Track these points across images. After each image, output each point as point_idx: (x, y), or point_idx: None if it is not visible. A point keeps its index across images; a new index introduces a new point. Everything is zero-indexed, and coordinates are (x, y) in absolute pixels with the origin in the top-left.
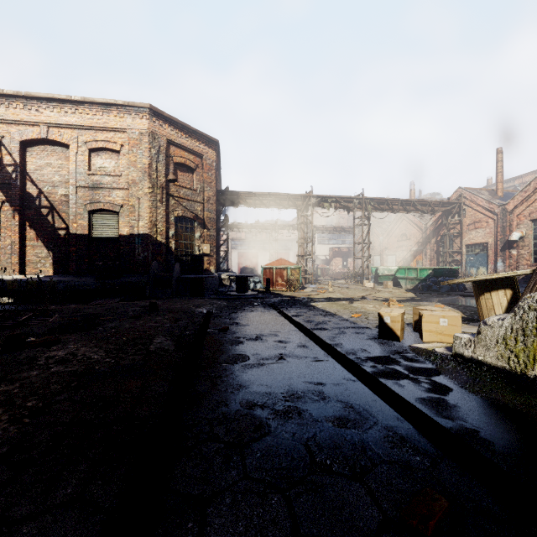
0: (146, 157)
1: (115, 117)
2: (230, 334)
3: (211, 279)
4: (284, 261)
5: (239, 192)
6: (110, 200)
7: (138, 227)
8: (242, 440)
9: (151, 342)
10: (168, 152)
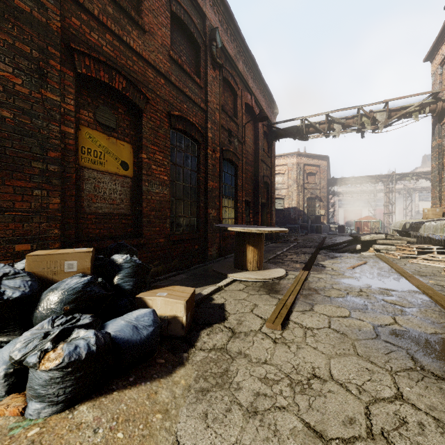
0: (295, 174)
1: (282, 160)
2: (333, 239)
3: (324, 227)
4: (368, 217)
5: (341, 178)
6: (280, 194)
7: (291, 204)
8: (333, 242)
9: (313, 238)
10: (303, 169)
